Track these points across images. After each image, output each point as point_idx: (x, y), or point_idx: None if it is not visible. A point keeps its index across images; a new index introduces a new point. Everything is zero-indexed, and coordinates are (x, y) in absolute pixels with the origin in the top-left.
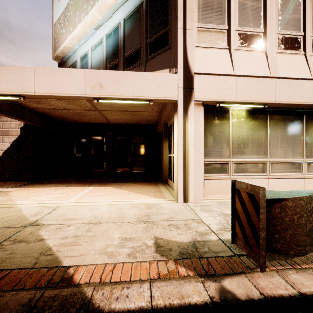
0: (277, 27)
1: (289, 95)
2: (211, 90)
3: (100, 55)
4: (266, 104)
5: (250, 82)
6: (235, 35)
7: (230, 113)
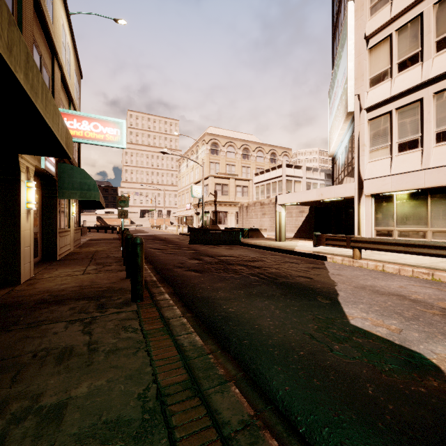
0: (434, 126)
1: (438, 180)
2: (373, 187)
3: (343, 159)
4: (419, 189)
5: (402, 177)
6: (396, 146)
7: (394, 197)
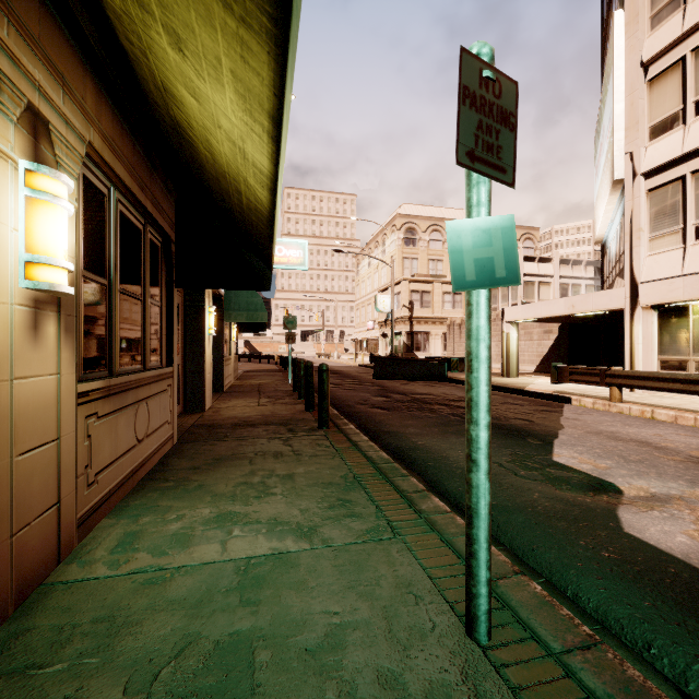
0: None
1: None
2: (655, 295)
3: (614, 249)
4: None
5: None
6: (692, 230)
7: (690, 310)
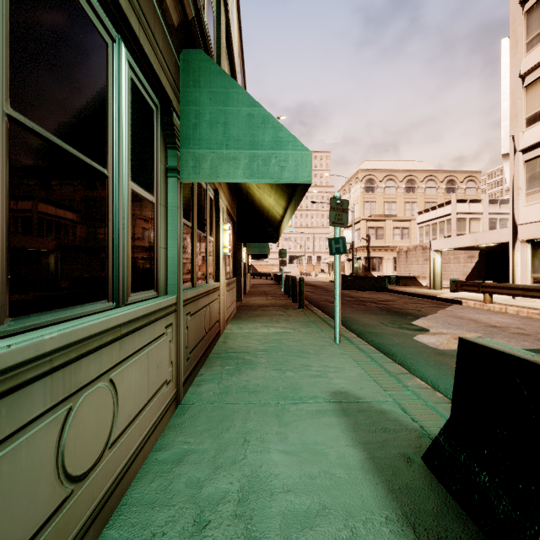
0: None
1: None
2: (528, 233)
3: None
4: None
5: None
6: None
7: None
